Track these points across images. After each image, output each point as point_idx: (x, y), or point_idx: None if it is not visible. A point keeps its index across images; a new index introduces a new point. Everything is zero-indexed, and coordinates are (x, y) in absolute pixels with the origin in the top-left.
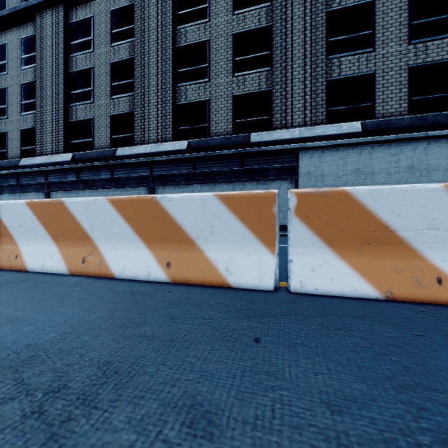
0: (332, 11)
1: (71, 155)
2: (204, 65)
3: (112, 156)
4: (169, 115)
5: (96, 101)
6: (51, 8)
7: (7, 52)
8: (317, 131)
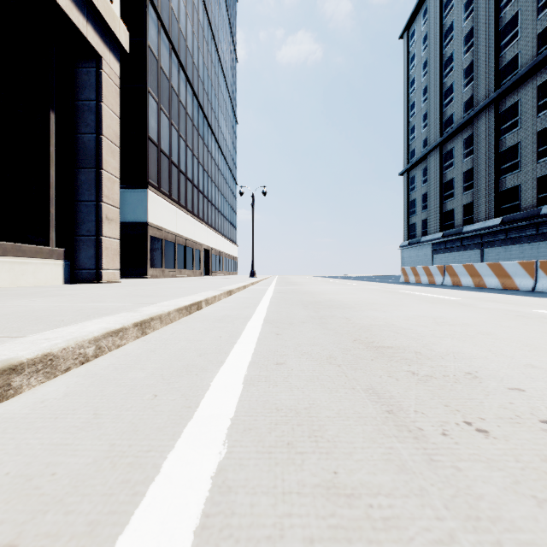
0: None
1: (500, 219)
2: None
3: (536, 215)
4: None
5: (523, 169)
6: (484, 110)
7: (453, 153)
8: None
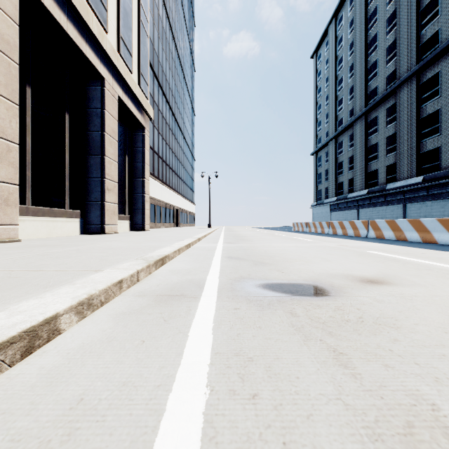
0: None
1: (367, 190)
2: (436, 125)
3: (384, 189)
4: (413, 162)
5: (379, 159)
6: (359, 119)
7: (343, 144)
8: None
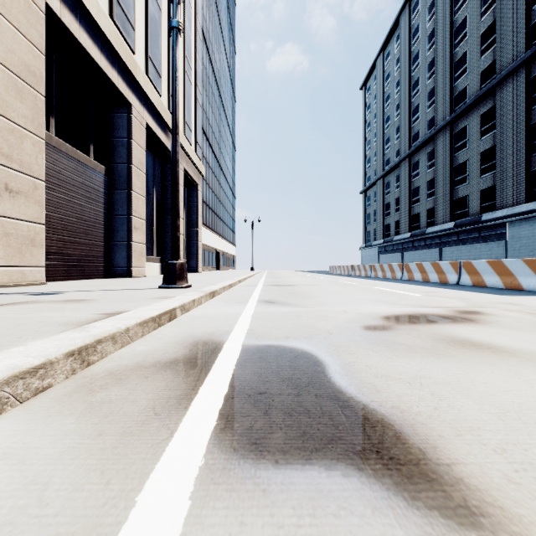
0: (534, 123)
1: (410, 233)
2: (465, 175)
3: (424, 233)
4: (448, 208)
5: (421, 203)
6: (404, 160)
7: (390, 184)
8: (515, 210)
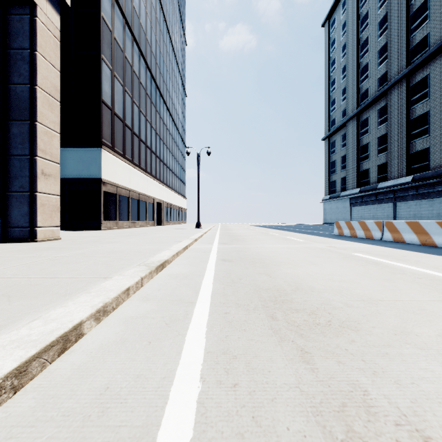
0: None
1: (411, 177)
2: None
3: None
4: None
5: (431, 134)
6: (397, 84)
7: (369, 121)
8: None
